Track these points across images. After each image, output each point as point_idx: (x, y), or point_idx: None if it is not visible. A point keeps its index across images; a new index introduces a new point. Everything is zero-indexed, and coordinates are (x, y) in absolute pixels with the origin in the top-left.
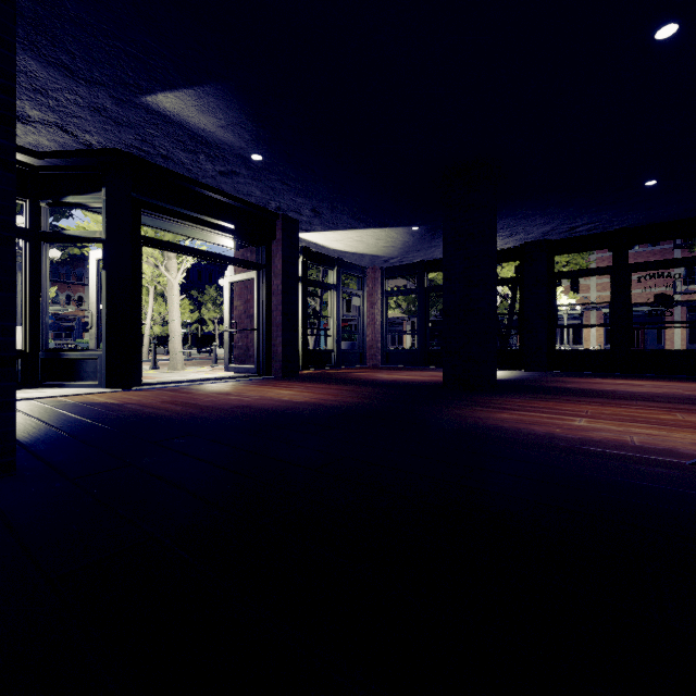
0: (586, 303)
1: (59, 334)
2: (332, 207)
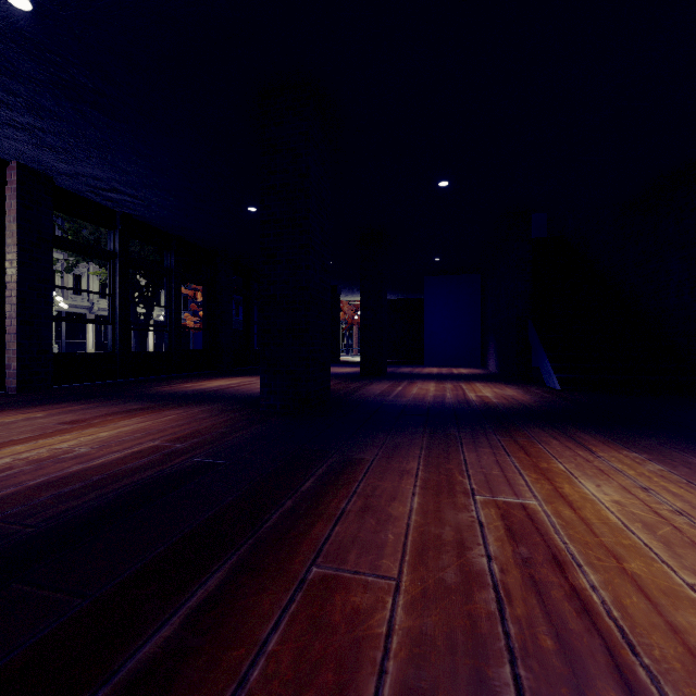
0: (90, 291)
1: None
2: None
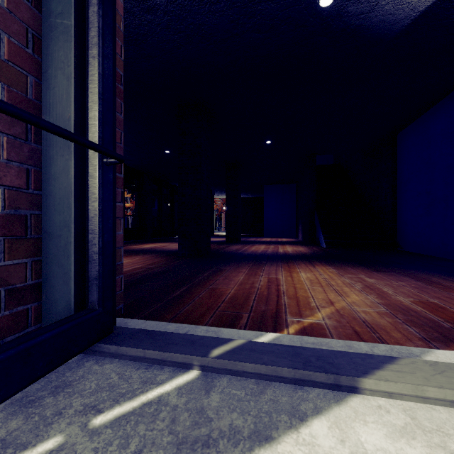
0: None
1: None
2: (151, 5)
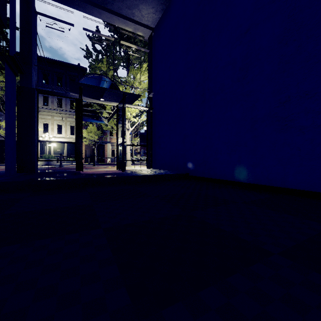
0: None
1: (131, 155)
2: None
